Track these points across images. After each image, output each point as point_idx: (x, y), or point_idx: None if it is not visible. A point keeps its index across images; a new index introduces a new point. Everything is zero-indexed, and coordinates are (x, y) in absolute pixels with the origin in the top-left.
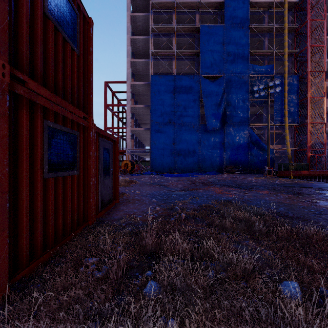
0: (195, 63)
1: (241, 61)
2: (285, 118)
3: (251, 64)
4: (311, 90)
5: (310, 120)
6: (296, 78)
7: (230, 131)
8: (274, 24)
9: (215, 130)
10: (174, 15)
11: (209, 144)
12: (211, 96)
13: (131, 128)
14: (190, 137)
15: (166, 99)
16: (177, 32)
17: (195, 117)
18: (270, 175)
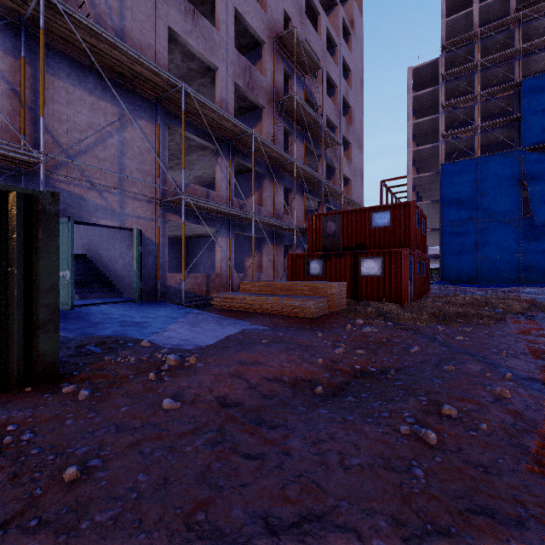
0: (513, 129)
1: None
2: None
3: None
4: None
5: None
6: None
7: None
8: None
9: None
10: (477, 75)
11: (539, 244)
12: (542, 175)
13: None
14: (503, 236)
15: (463, 190)
16: (481, 97)
17: (512, 208)
18: None
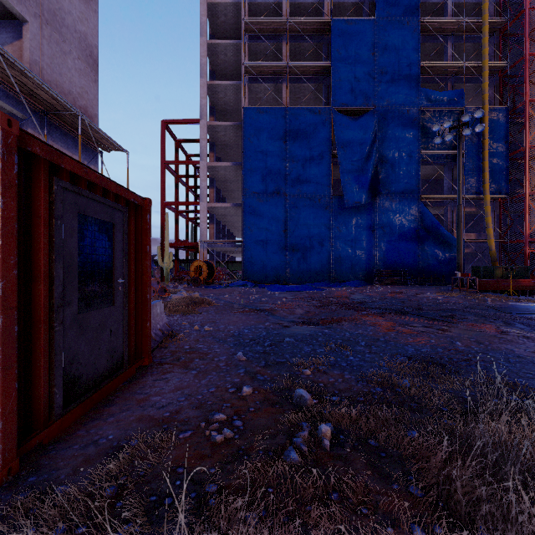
0: (322, 88)
1: (405, 83)
2: (484, 184)
3: (423, 88)
4: (532, 135)
5: (530, 188)
6: (504, 114)
7: (385, 208)
8: (464, 17)
9: (359, 206)
10: (285, 1)
11: (349, 231)
12: (351, 145)
13: (209, 203)
14: (314, 219)
15: (271, 150)
16: (290, 31)
17: (323, 183)
18: (464, 288)
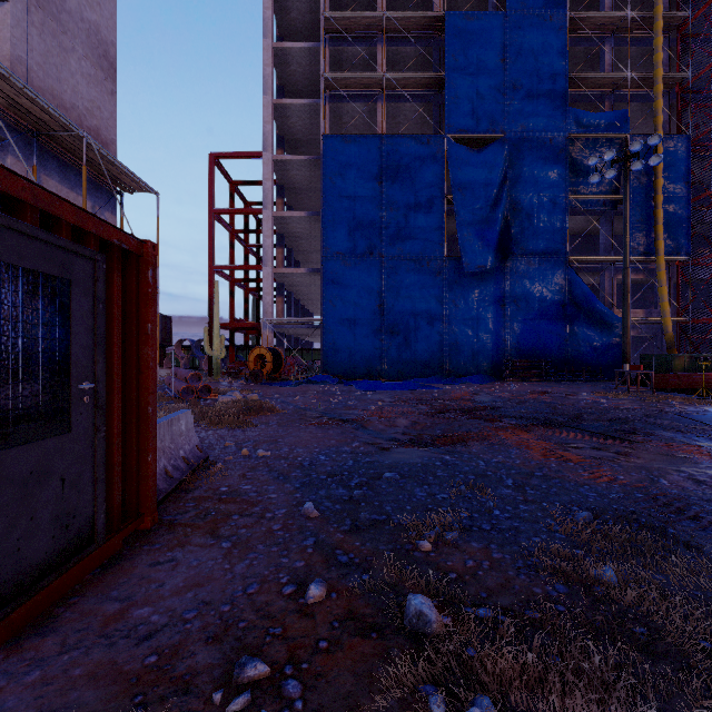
0: (431, 109)
1: (546, 100)
2: (657, 241)
3: (572, 108)
4: None
5: None
6: (684, 144)
7: (520, 275)
8: (629, 9)
9: (483, 272)
10: None
11: (469, 307)
12: (473, 187)
13: (276, 268)
14: (420, 290)
15: (360, 195)
16: (387, 30)
17: (433, 239)
18: (633, 386)
